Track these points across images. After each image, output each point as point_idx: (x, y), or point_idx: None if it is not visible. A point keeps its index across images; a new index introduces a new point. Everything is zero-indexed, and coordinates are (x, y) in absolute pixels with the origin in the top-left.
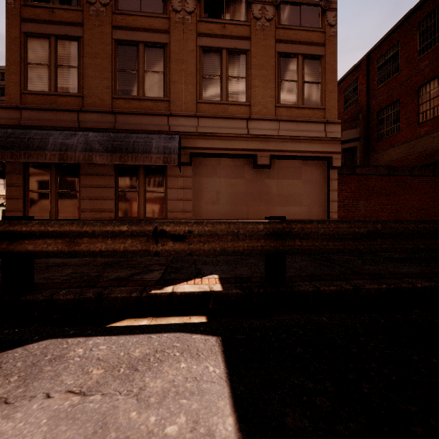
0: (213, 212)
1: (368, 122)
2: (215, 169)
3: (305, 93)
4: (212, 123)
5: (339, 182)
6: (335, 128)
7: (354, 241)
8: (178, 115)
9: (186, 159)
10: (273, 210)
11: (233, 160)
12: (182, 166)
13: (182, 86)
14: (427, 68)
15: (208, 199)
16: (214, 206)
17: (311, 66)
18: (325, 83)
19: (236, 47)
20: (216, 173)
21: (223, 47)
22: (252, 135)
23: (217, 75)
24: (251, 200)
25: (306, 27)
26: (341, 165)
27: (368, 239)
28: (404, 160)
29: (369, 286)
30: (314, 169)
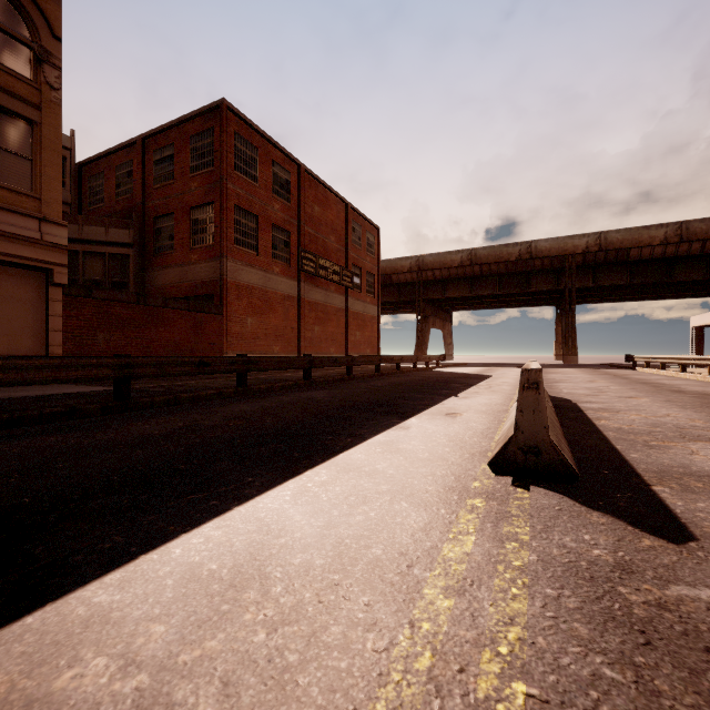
0: None
1: (144, 226)
2: None
3: (2, 165)
4: None
5: (67, 306)
6: (59, 231)
7: None
8: None
9: None
10: None
11: None
12: None
13: None
14: (197, 192)
15: None
16: None
17: (15, 128)
18: (42, 163)
19: None
20: None
21: None
22: None
23: None
24: None
25: (5, 67)
26: (69, 283)
27: None
28: (179, 287)
29: None
30: (22, 281)
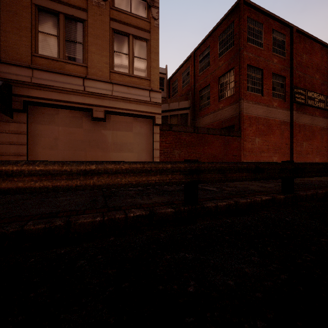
0: (51, 156)
1: (194, 97)
2: (53, 117)
3: (135, 65)
4: (48, 77)
5: (161, 136)
6: (157, 95)
7: (68, 180)
8: (8, 63)
9: (19, 106)
10: (109, 155)
11: (72, 111)
12: (14, 112)
13: (15, 36)
14: (223, 66)
15: (45, 144)
16: (52, 151)
17: (140, 45)
18: (150, 60)
19: (74, 15)
20: (54, 121)
21: (61, 11)
22: (88, 92)
23: (53, 35)
24: (89, 147)
25: (136, 15)
26: (162, 123)
27: (85, 178)
28: (212, 124)
29: (82, 220)
30: (143, 124)
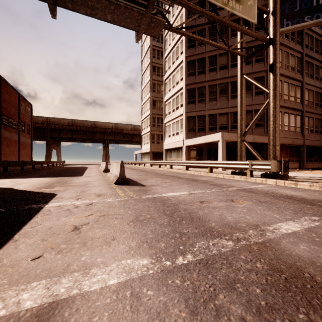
0: None
1: None
2: None
3: None
4: None
5: None
6: None
7: None
8: None
9: None
10: None
11: None
12: None
13: None
14: None
15: None
16: None
17: None
18: None
19: None
20: None
21: None
22: None
23: None
24: None
25: None
26: None
27: None
28: None
29: None
30: None
